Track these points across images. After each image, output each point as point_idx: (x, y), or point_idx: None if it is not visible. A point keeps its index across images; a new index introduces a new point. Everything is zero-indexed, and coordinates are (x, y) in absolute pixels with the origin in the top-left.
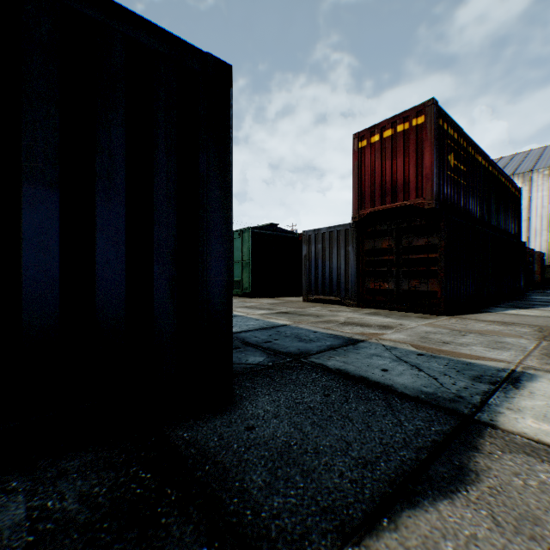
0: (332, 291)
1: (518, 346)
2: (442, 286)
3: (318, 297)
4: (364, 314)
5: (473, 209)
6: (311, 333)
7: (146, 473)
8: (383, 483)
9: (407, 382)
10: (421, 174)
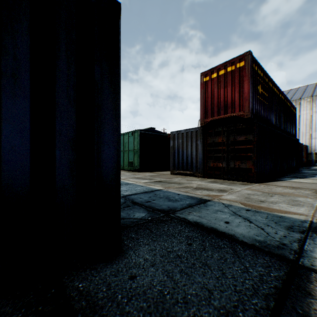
0: (187, 168)
1: (308, 203)
2: (255, 165)
3: (179, 172)
4: (208, 182)
5: (271, 119)
6: (176, 195)
7: None
8: None
9: (244, 232)
10: (242, 96)
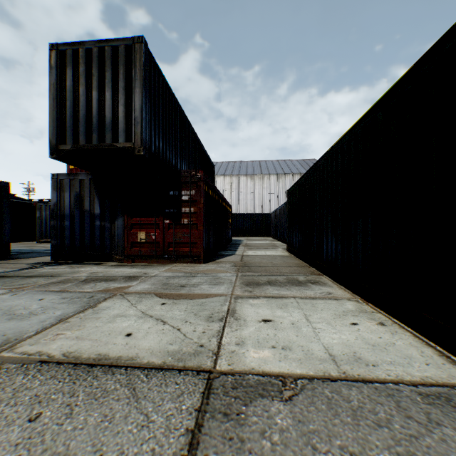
0: None
1: None
2: None
3: (48, 240)
4: None
5: None
6: (38, 249)
7: None
8: (45, 256)
9: None
10: None
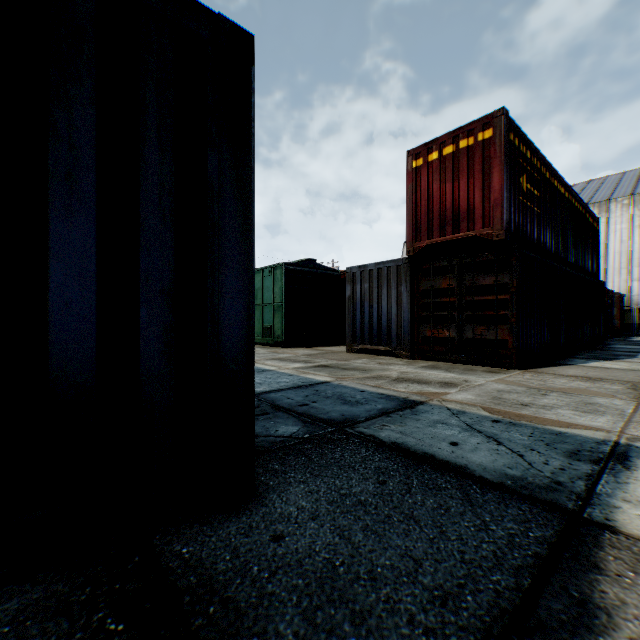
0: (381, 340)
1: (614, 409)
2: (513, 334)
3: (364, 347)
4: (421, 367)
5: (547, 242)
6: (358, 393)
7: (117, 623)
8: (475, 634)
9: (486, 462)
10: (489, 198)
